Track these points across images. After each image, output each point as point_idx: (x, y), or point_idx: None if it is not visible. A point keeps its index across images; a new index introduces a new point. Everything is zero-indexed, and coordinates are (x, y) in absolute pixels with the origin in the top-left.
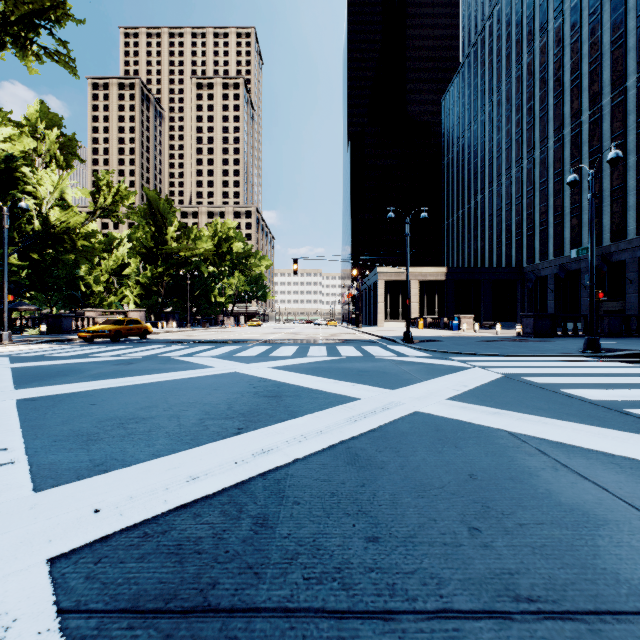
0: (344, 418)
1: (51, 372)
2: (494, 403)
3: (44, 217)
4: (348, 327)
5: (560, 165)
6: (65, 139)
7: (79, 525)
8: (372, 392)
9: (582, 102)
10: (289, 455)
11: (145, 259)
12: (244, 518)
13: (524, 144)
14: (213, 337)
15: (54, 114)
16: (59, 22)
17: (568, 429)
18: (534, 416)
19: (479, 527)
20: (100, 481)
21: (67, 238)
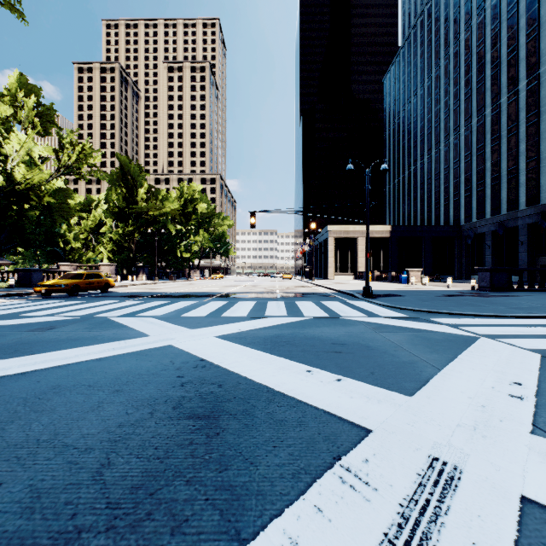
0: None
1: None
2: None
3: (8, 173)
4: (302, 280)
5: (497, 131)
6: (44, 108)
7: None
8: (377, 403)
9: (519, 71)
10: None
11: (118, 218)
12: None
13: (462, 113)
14: (174, 290)
15: (33, 85)
16: None
17: None
18: None
19: None
20: None
21: (32, 194)
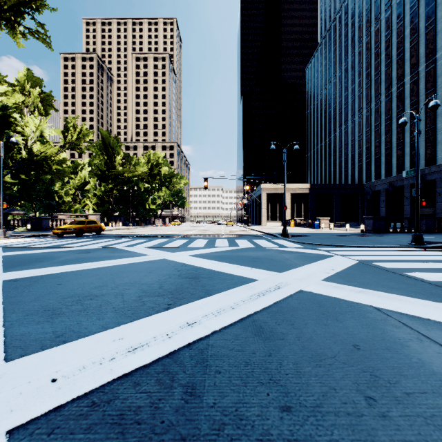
0: (247, 296)
1: (31, 259)
2: (357, 283)
3: (29, 149)
4: (241, 226)
5: (389, 113)
6: (44, 95)
7: (38, 395)
8: (265, 274)
9: (405, 69)
10: (208, 327)
11: (100, 178)
12: (176, 387)
13: (364, 98)
14: (147, 233)
15: (37, 77)
16: (38, 10)
17: (420, 305)
18: (390, 294)
19: (373, 396)
20: (59, 351)
21: (45, 163)
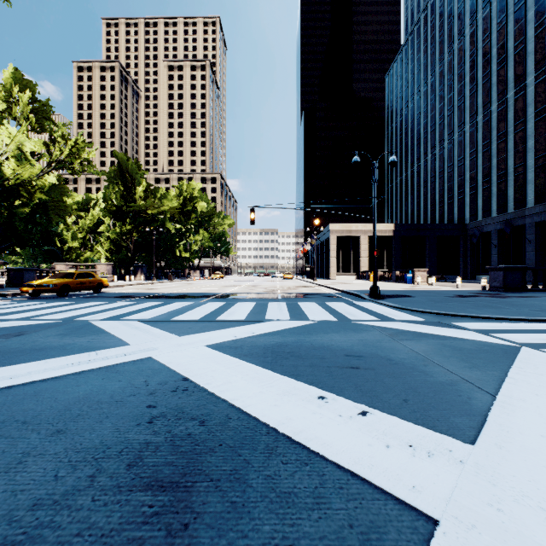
0: None
1: None
2: None
3: None
4: (303, 280)
5: (504, 127)
6: (39, 104)
7: None
8: (429, 459)
9: (527, 66)
10: None
11: (115, 217)
12: None
13: (466, 110)
14: (170, 290)
15: (28, 80)
16: None
17: None
18: None
19: None
20: None
21: (22, 190)
